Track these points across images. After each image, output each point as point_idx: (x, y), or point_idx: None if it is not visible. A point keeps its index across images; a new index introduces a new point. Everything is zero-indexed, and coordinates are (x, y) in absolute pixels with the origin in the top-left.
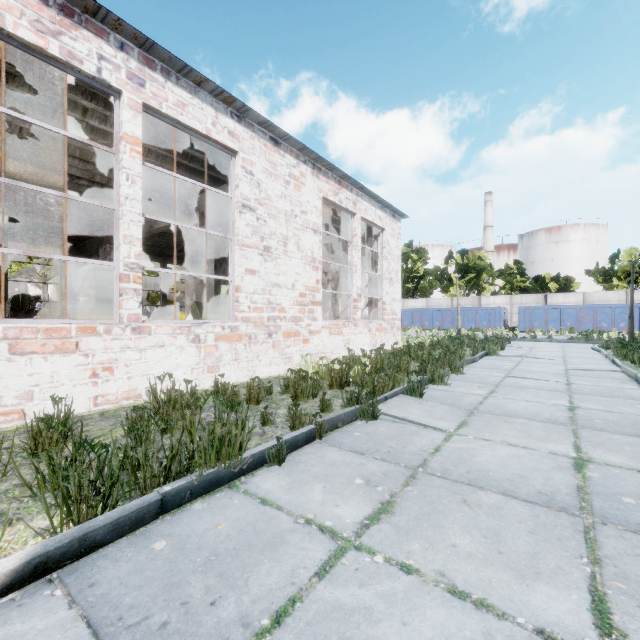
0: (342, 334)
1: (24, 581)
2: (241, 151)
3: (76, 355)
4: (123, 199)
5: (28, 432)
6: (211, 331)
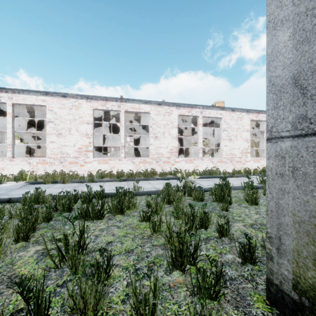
0: (259, 162)
1: (200, 178)
2: (223, 117)
3: (193, 163)
4: (199, 135)
5: (192, 172)
6: (215, 160)
